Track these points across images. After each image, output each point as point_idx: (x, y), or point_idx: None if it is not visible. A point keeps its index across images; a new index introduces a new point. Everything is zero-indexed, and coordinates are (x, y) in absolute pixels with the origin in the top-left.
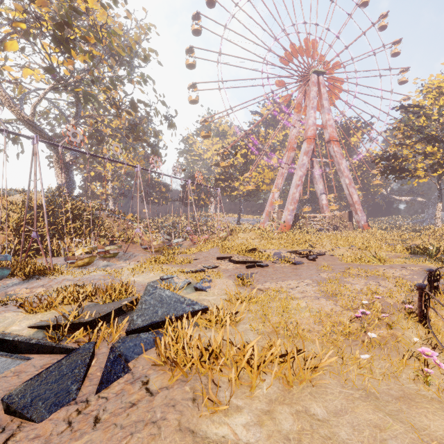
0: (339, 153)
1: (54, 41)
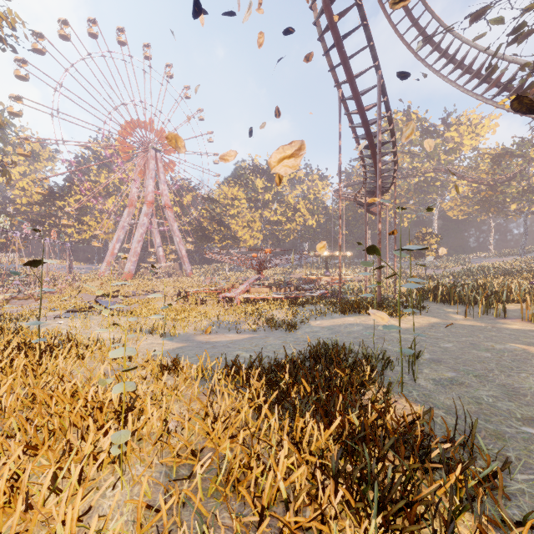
0: (172, 218)
1: None
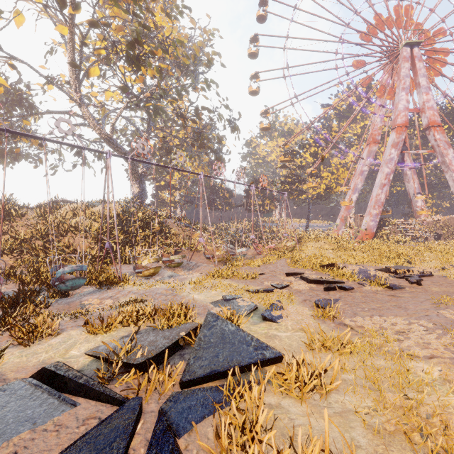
0: (443, 141)
1: (127, 60)
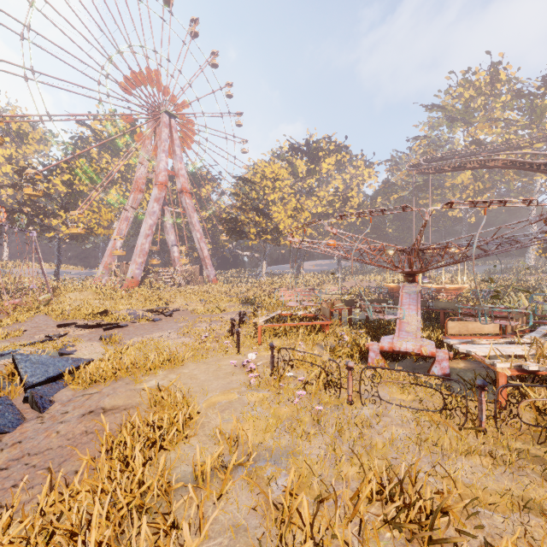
0: (191, 206)
1: None
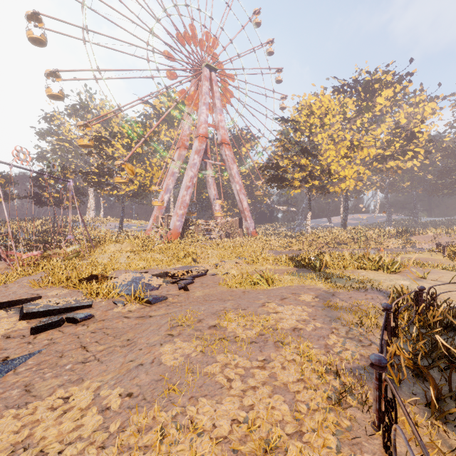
0: (231, 158)
1: None
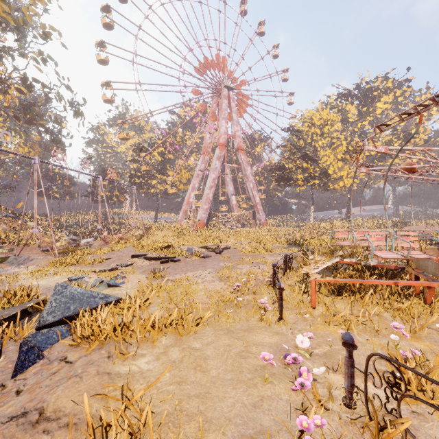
0: (245, 161)
1: None
